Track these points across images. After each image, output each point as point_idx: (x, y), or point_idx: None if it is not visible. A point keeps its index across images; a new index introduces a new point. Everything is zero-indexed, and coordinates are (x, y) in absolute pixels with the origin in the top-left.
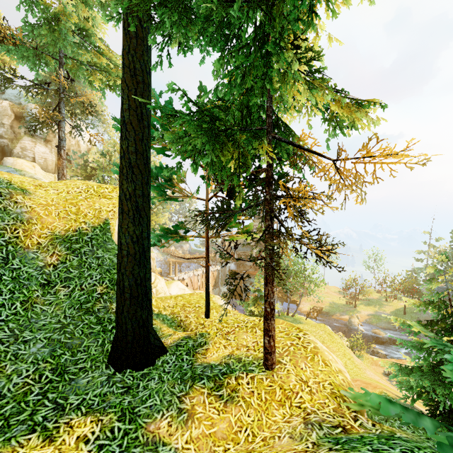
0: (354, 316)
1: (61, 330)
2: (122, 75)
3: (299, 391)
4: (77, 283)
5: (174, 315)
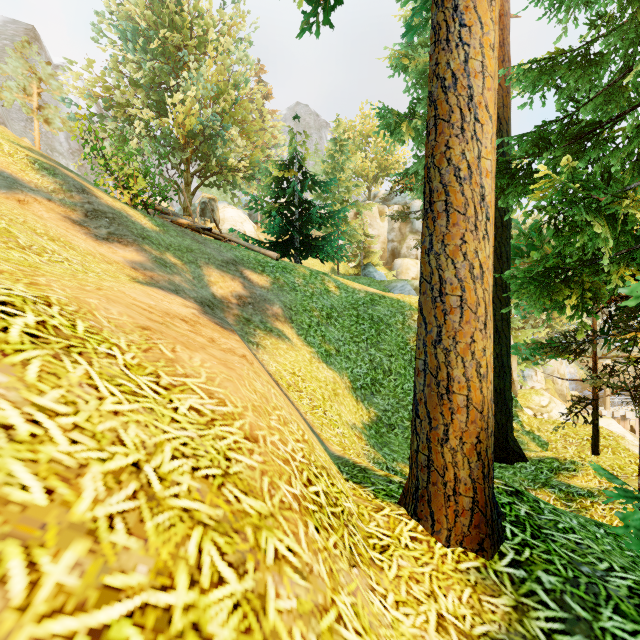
0: None
1: None
2: None
3: None
4: None
5: (549, 439)
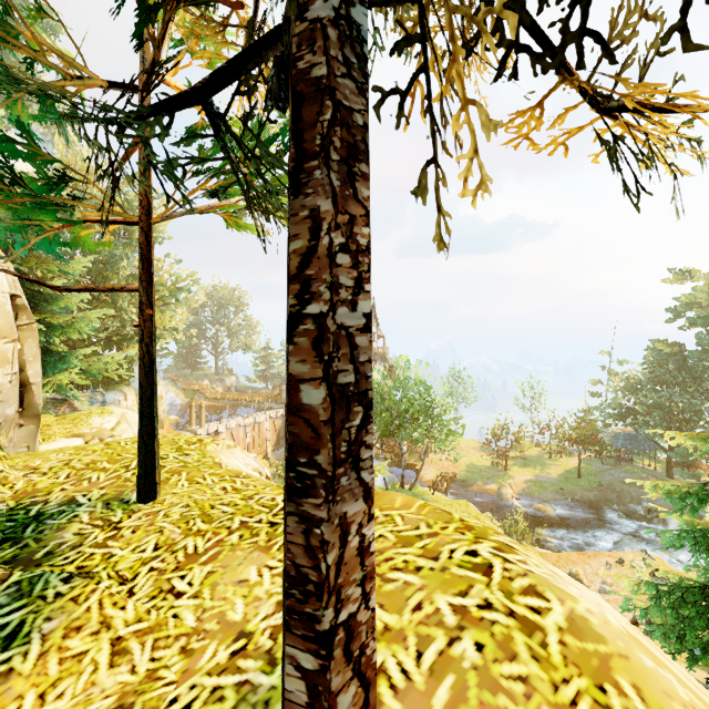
0: (505, 484)
1: None
2: None
3: None
4: None
5: (23, 498)
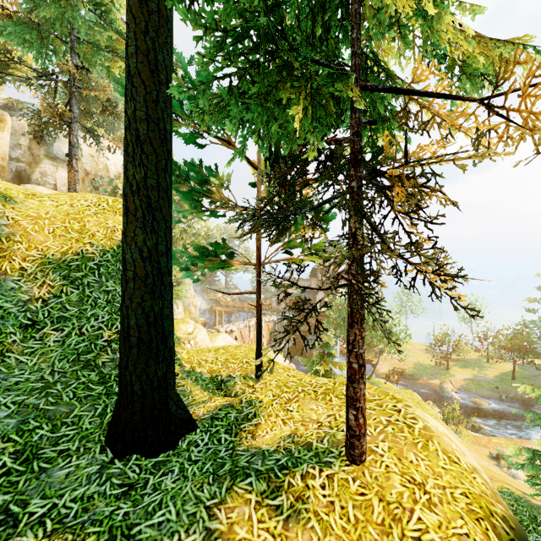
0: (446, 380)
1: (42, 391)
2: (127, 2)
3: (413, 505)
4: (75, 325)
5: (212, 373)
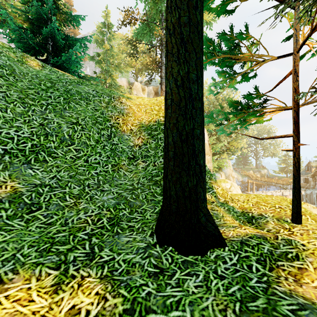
0: None
1: (130, 191)
2: None
3: None
4: (152, 160)
5: (243, 209)
